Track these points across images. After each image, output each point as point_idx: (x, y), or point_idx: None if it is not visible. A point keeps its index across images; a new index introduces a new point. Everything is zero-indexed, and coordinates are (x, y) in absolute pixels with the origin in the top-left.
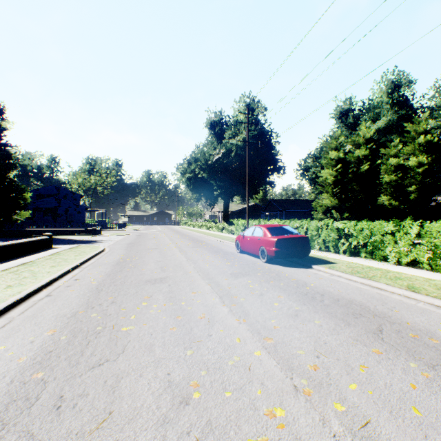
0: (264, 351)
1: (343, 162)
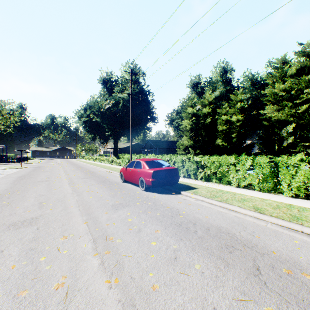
0: None
1: (196, 116)
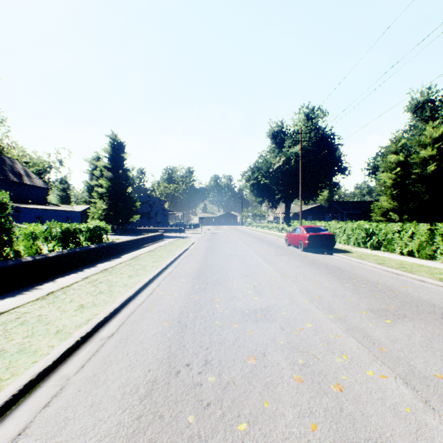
0: (276, 272)
1: (403, 165)
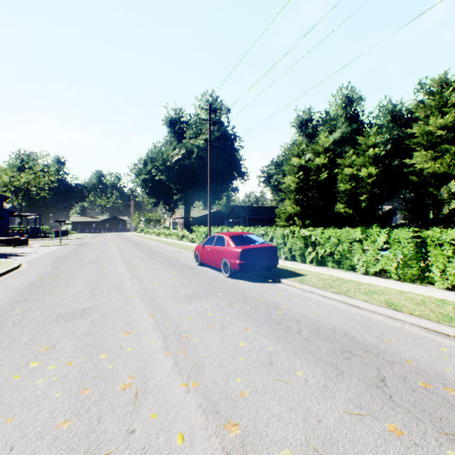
0: None
1: (305, 170)
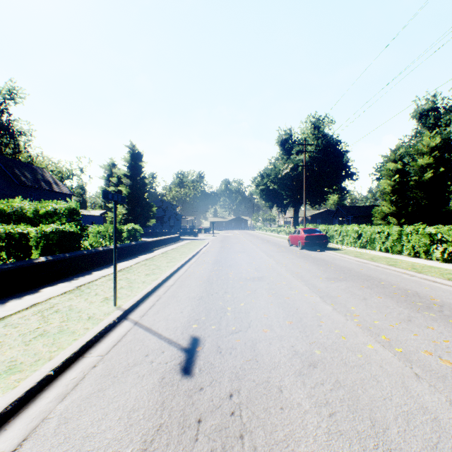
0: (274, 261)
1: (402, 172)
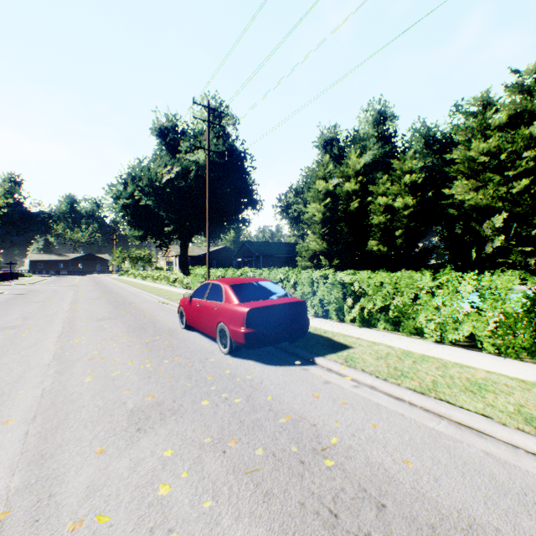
0: None
1: (332, 196)
